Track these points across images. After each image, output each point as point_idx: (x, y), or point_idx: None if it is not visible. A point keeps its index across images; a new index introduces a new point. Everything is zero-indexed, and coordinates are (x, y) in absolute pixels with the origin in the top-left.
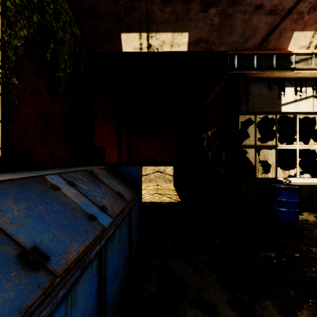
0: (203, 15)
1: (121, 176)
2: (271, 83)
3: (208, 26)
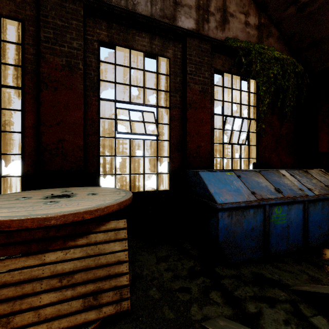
0: None
1: None
2: None
3: None
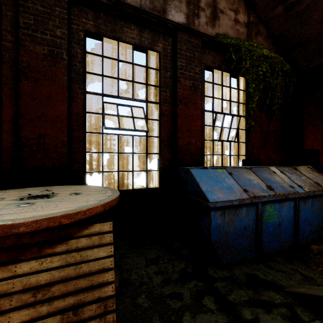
0: None
1: None
2: None
3: None
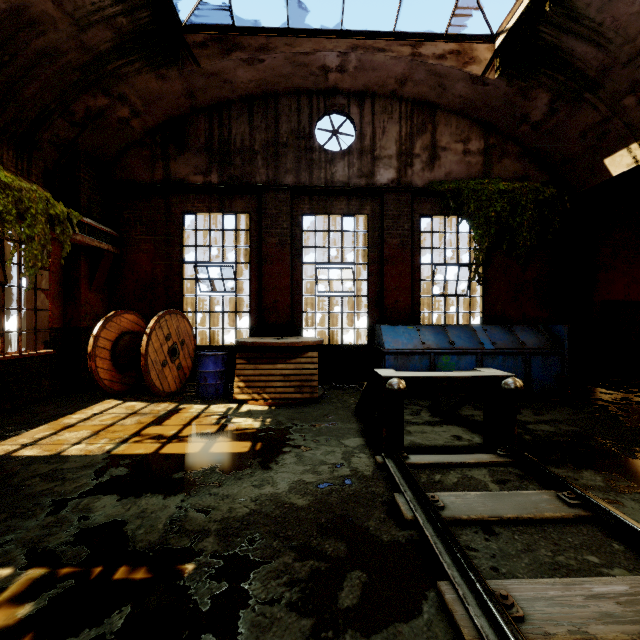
0: None
1: (550, 334)
2: None
3: None
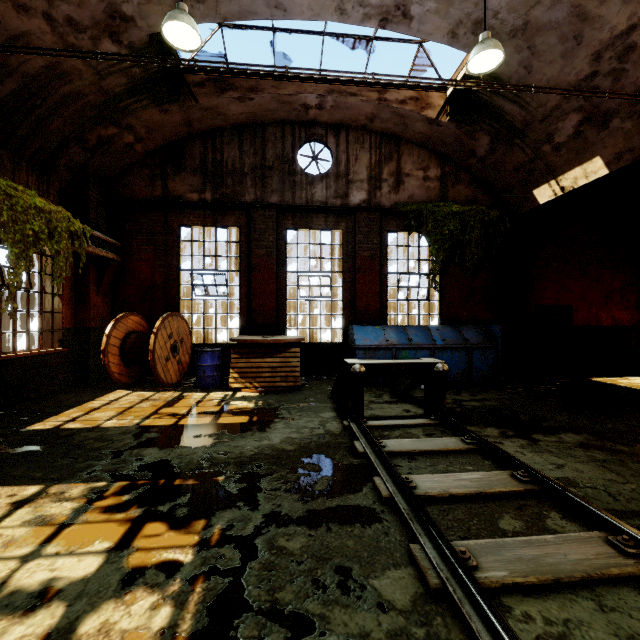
0: (606, 132)
1: (489, 332)
2: None
3: (621, 136)
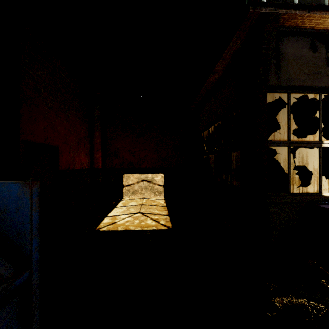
0: None
1: None
2: (316, 41)
3: None
